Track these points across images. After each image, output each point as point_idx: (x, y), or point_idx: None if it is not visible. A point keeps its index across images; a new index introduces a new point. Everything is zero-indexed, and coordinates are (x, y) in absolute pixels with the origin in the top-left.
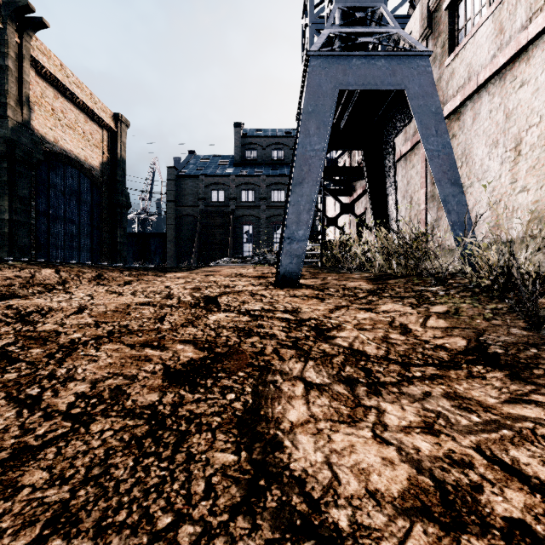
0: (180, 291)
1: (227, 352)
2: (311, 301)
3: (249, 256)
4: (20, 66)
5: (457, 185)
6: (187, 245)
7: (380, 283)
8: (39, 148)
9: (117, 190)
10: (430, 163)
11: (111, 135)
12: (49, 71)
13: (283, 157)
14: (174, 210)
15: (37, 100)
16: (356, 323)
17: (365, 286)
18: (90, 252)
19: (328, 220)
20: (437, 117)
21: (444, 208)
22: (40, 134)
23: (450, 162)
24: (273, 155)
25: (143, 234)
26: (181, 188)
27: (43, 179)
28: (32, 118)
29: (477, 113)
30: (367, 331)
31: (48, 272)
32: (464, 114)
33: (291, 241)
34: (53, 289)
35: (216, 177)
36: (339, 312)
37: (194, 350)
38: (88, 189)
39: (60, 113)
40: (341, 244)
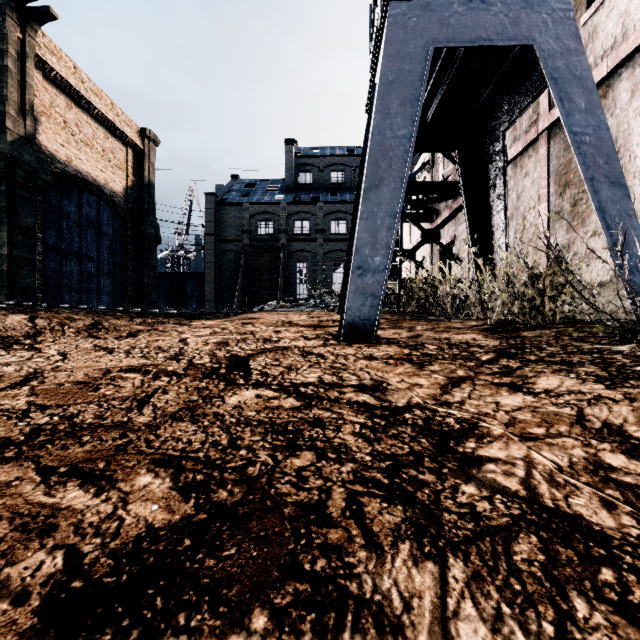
0: (198, 348)
1: (240, 503)
2: (401, 366)
3: (302, 299)
4: (22, 67)
5: (619, 185)
6: (229, 287)
7: (507, 336)
8: (46, 168)
9: (145, 220)
10: (576, 153)
11: (137, 155)
12: (60, 74)
13: (345, 180)
14: (213, 245)
15: (45, 109)
16: (506, 419)
17: (484, 341)
18: (112, 295)
19: (403, 253)
20: (584, 85)
21: (601, 220)
22: (49, 152)
23: (607, 150)
24: (332, 178)
25: (177, 274)
26: (222, 219)
27: (53, 206)
28: (39, 132)
29: (639, 82)
30: (543, 443)
31: (16, 318)
32: (615, 88)
33: (363, 272)
34: (13, 345)
35: (264, 205)
36: (460, 392)
37: (168, 493)
38: (108, 219)
39: (73, 127)
40: (423, 283)
